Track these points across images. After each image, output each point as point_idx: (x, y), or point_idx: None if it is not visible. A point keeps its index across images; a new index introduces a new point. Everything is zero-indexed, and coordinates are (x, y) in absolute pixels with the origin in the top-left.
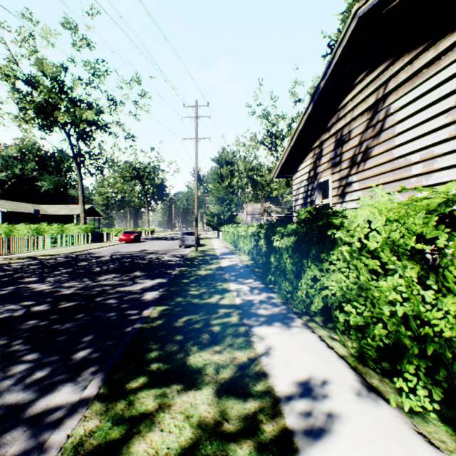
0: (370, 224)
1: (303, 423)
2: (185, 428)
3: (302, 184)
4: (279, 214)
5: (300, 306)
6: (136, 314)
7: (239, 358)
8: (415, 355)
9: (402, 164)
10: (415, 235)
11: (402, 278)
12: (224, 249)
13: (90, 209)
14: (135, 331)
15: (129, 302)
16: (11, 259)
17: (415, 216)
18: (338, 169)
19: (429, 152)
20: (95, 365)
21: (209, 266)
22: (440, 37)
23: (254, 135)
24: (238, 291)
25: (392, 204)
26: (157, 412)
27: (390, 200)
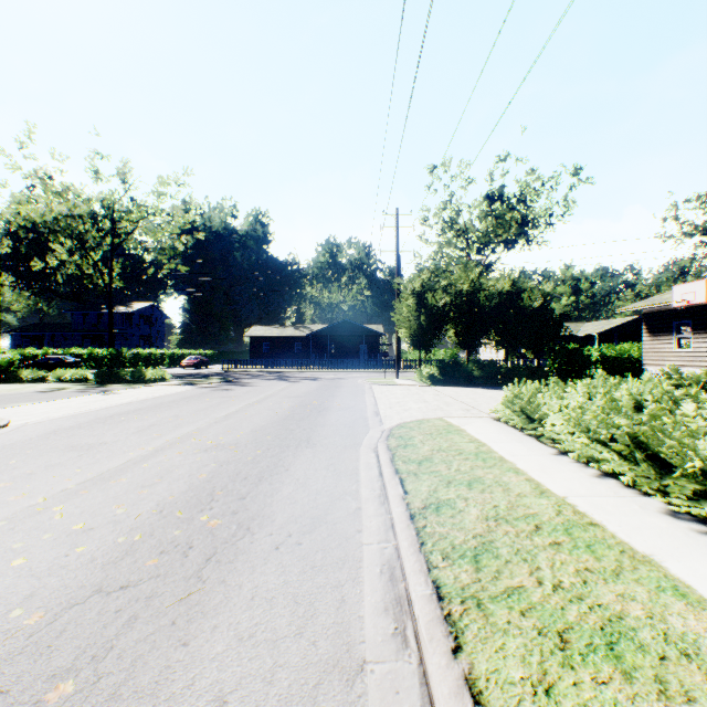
0: None
1: None
2: None
3: None
4: None
5: None
6: None
7: None
8: None
9: None
10: None
11: None
12: None
13: None
14: None
15: None
16: None
17: None
18: None
19: None
20: None
21: None
22: None
23: None
24: None
25: None
26: None
27: None
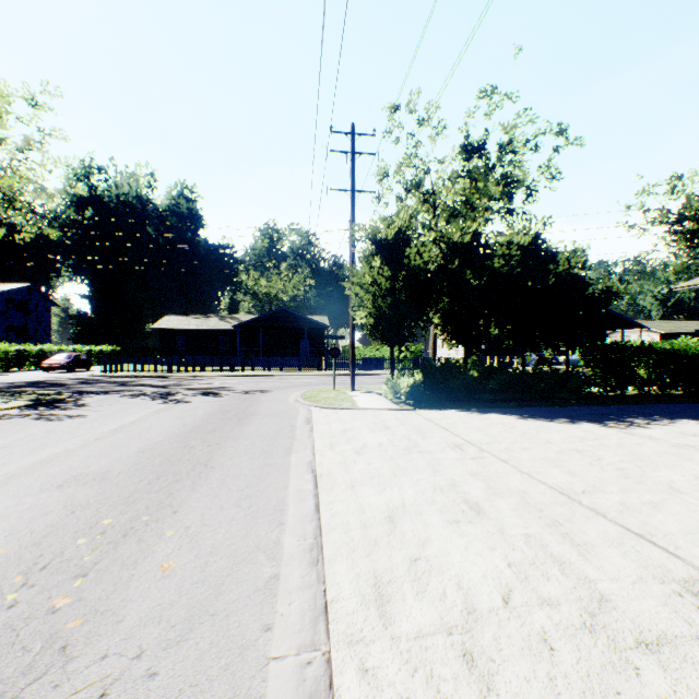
0: None
1: None
2: None
3: None
4: None
5: None
6: None
7: None
8: None
9: None
10: None
11: None
12: None
13: None
14: None
15: None
16: None
17: None
18: None
19: None
20: None
21: None
22: None
23: None
24: None
25: None
26: None
27: None
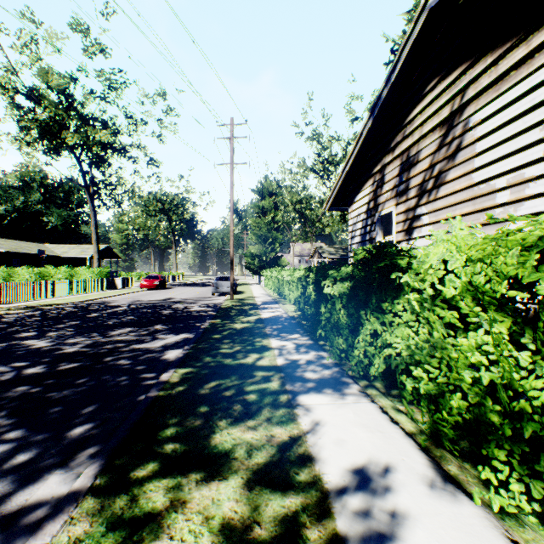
0: (445, 265)
1: (360, 527)
2: (203, 535)
3: (360, 218)
4: (333, 256)
5: (356, 368)
6: (153, 378)
7: (279, 437)
8: (506, 436)
9: (485, 190)
10: (506, 279)
11: (486, 333)
12: (266, 297)
13: (106, 250)
14: (149, 401)
15: (145, 363)
16: (7, 310)
17: (506, 254)
18: (404, 198)
19: (518, 175)
20: (95, 446)
21: (246, 317)
22: (533, 29)
23: (302, 161)
24: (280, 348)
25: (475, 239)
26: (167, 512)
27: (472, 234)
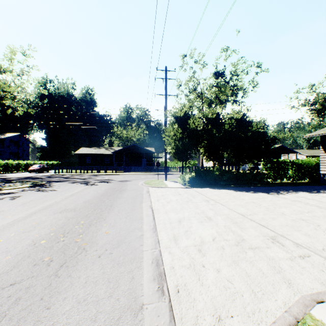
0: None
1: None
2: None
3: None
4: None
5: None
6: None
7: None
8: None
9: None
10: None
11: None
12: None
13: None
14: None
15: None
16: None
17: None
18: None
19: None
20: None
21: None
22: None
23: None
24: None
25: None
26: None
27: None
